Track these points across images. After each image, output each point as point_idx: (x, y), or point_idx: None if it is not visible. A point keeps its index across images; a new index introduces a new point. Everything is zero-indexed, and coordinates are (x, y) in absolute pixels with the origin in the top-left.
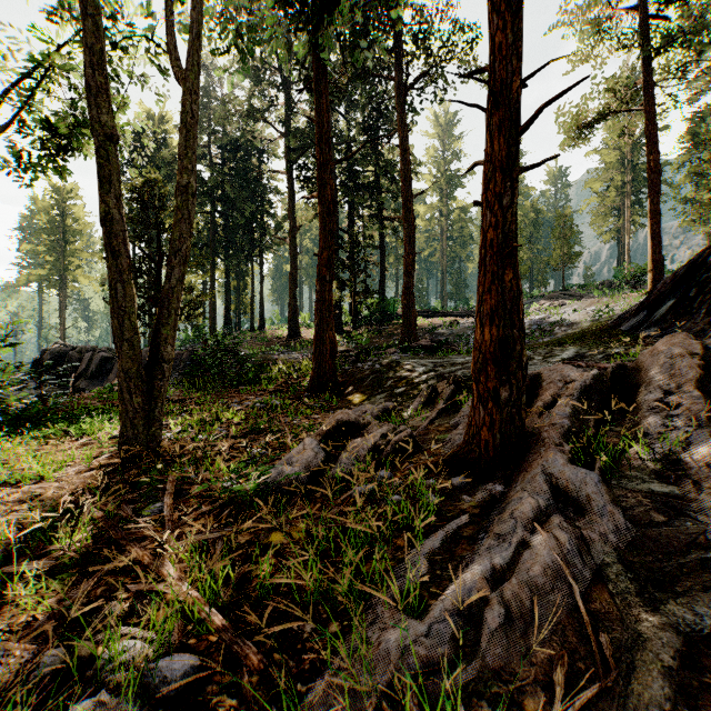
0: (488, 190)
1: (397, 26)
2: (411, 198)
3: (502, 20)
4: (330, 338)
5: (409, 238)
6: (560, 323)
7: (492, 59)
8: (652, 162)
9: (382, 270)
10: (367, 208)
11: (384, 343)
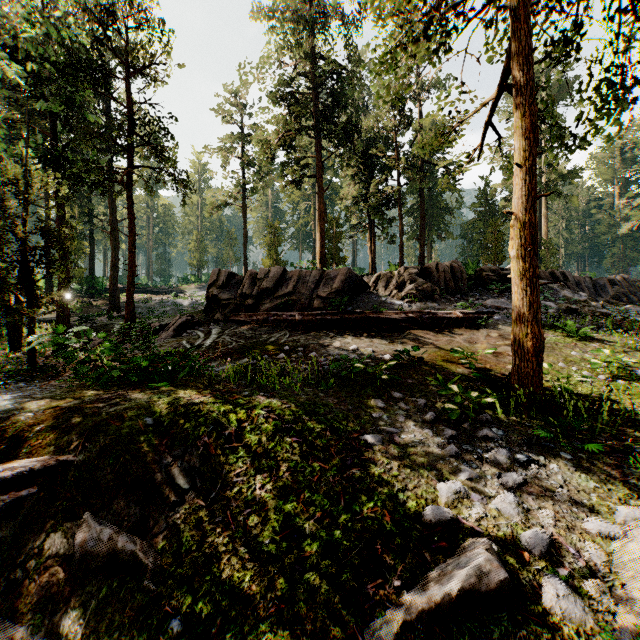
0: (128, 287)
1: (106, 108)
2: (116, 223)
3: (131, 255)
4: (68, 312)
5: (115, 247)
6: (203, 304)
7: (129, 261)
8: (244, 232)
9: (92, 255)
10: (78, 207)
11: (96, 312)
